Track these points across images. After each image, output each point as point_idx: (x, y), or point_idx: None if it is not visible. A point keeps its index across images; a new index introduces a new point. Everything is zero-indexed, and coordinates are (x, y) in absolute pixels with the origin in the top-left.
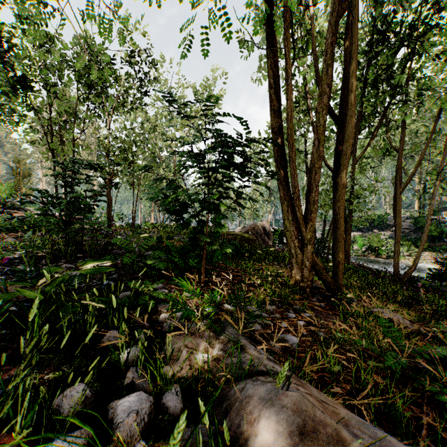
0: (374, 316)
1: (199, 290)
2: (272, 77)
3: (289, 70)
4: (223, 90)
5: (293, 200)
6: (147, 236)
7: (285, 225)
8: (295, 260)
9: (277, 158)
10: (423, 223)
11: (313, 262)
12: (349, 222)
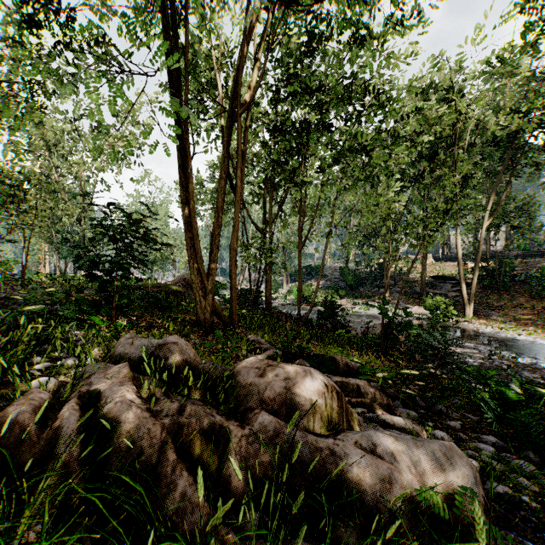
0: (246, 339)
1: (107, 322)
2: (180, 159)
3: (190, 162)
4: (150, 119)
5: (197, 259)
6: (54, 290)
7: (192, 278)
8: (199, 307)
9: (185, 224)
10: (347, 274)
11: (215, 308)
12: (270, 274)
